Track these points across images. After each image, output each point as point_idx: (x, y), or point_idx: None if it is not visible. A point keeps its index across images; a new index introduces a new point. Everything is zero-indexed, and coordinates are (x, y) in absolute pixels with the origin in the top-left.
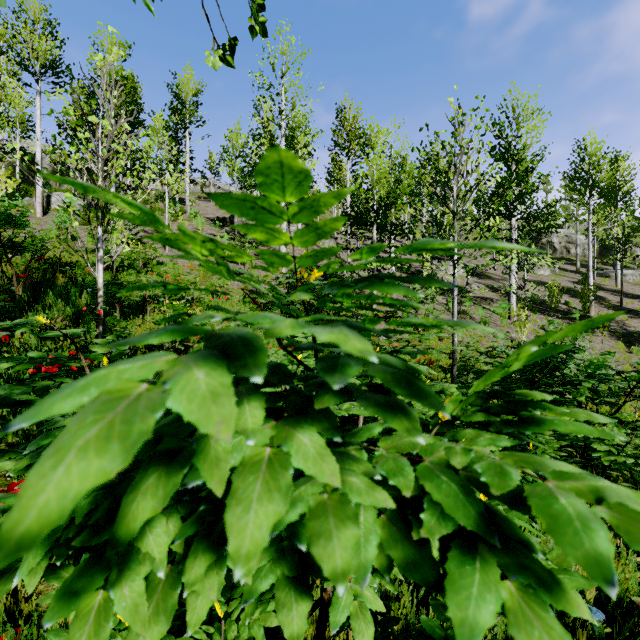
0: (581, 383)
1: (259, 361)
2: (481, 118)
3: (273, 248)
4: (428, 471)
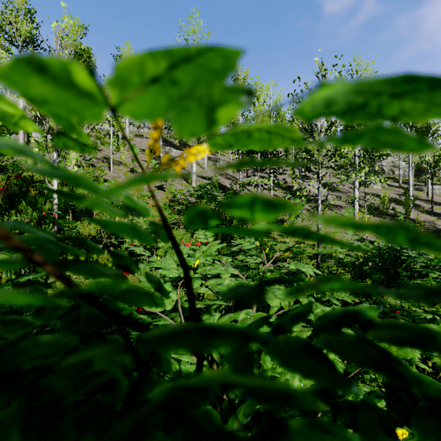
0: (427, 273)
1: None
2: (339, 72)
3: (187, 170)
4: None
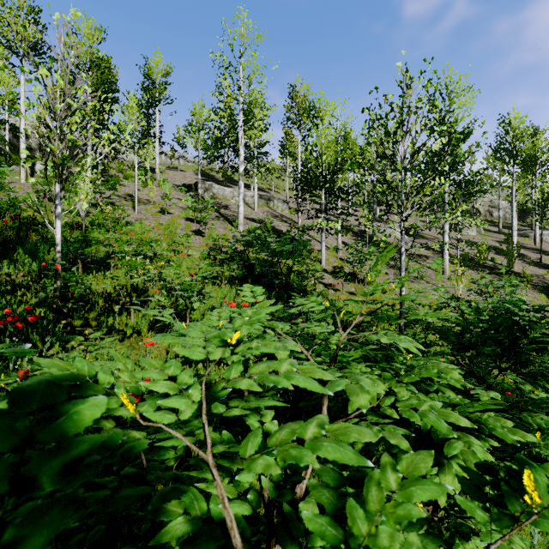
0: None
1: None
2: (429, 80)
3: (233, 211)
4: None
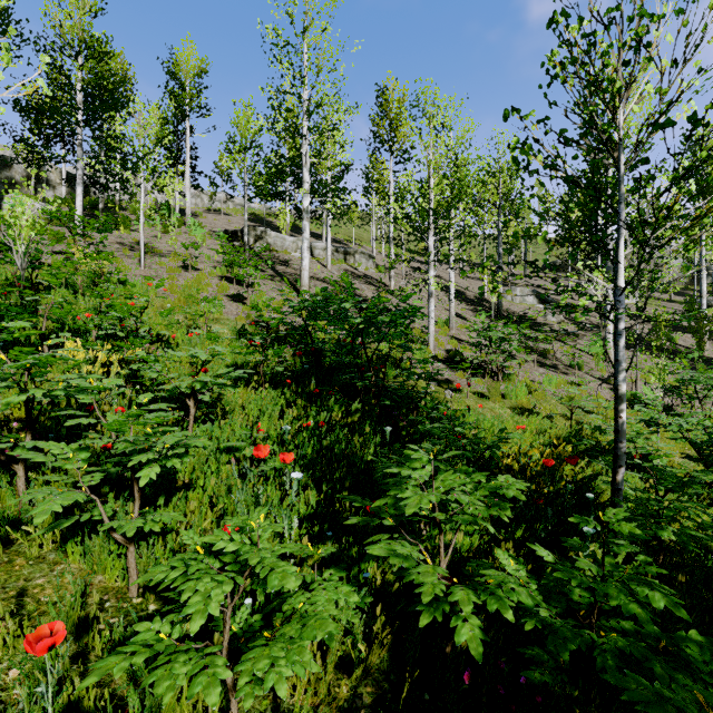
0: None
1: None
2: None
3: (295, 268)
4: None
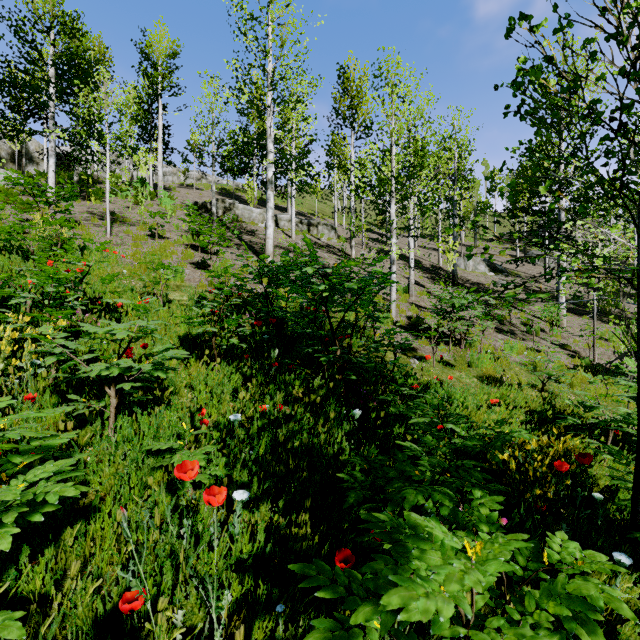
0: None
1: None
2: None
3: (261, 238)
4: None
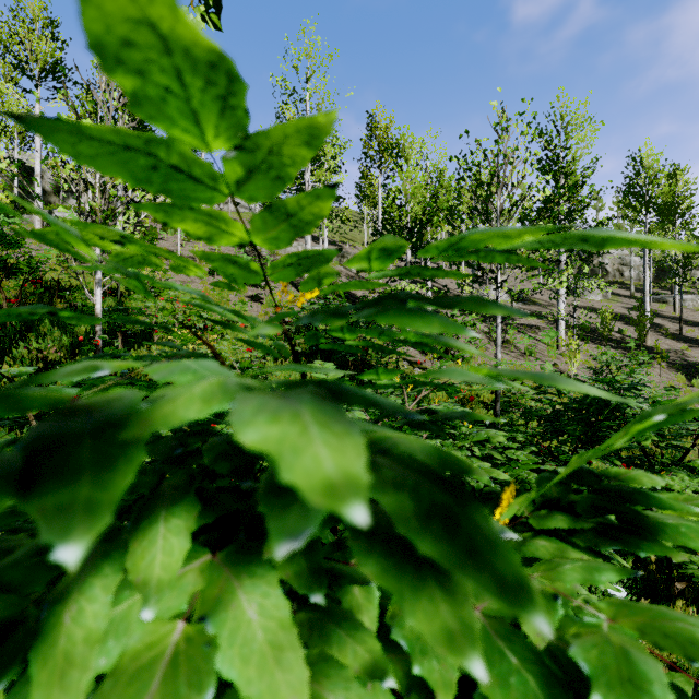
0: None
1: (107, 486)
2: (528, 123)
3: None
4: (482, 636)
